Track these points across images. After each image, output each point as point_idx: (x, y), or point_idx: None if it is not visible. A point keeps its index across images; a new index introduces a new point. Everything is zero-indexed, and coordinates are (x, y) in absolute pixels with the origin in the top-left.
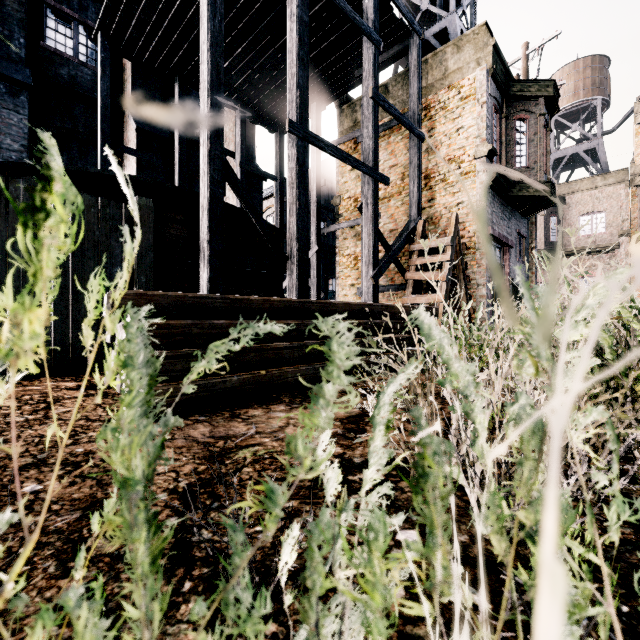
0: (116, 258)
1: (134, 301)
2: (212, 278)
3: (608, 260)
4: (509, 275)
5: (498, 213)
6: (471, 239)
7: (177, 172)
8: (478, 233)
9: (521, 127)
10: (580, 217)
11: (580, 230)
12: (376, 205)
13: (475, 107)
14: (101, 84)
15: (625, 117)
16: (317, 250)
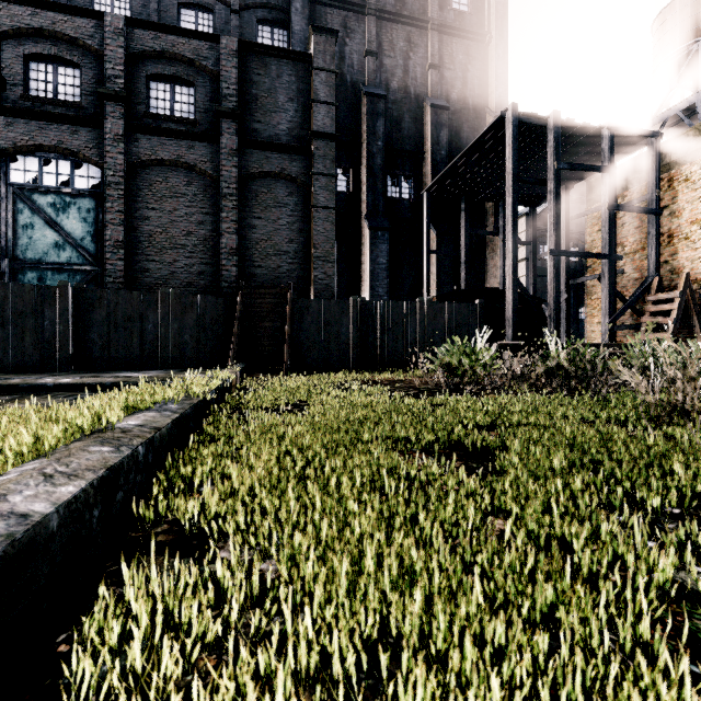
0: (471, 326)
1: (503, 346)
2: (513, 333)
3: None
4: None
5: None
6: None
7: (463, 258)
8: None
9: None
10: None
11: None
12: (611, 276)
13: None
14: (426, 221)
15: None
16: (566, 298)
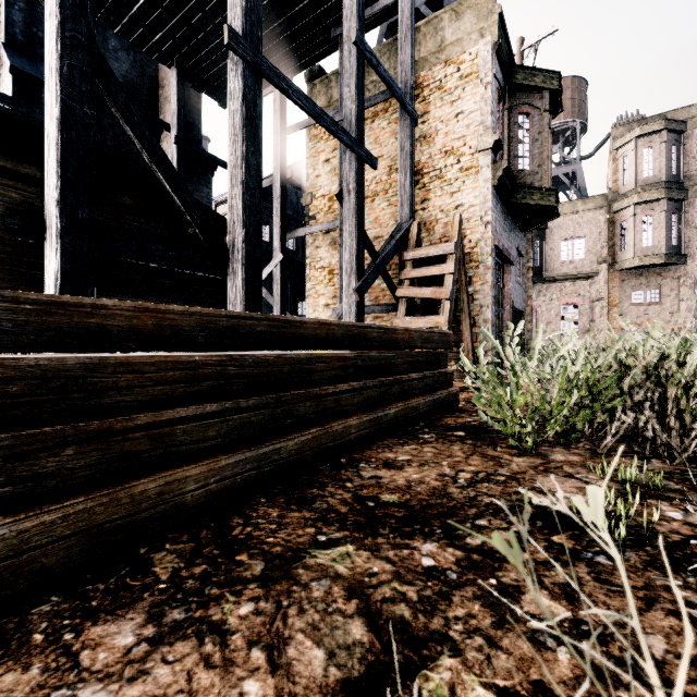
0: None
1: None
2: (66, 272)
3: (588, 287)
4: (510, 297)
5: (501, 222)
6: (473, 250)
7: None
8: (481, 243)
9: (524, 123)
10: (562, 242)
11: (562, 255)
12: (361, 193)
13: (478, 88)
14: None
15: (601, 143)
16: (282, 259)
